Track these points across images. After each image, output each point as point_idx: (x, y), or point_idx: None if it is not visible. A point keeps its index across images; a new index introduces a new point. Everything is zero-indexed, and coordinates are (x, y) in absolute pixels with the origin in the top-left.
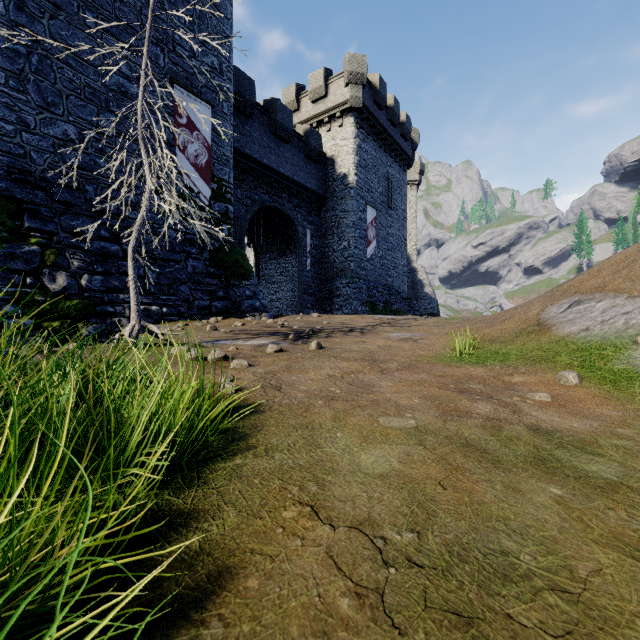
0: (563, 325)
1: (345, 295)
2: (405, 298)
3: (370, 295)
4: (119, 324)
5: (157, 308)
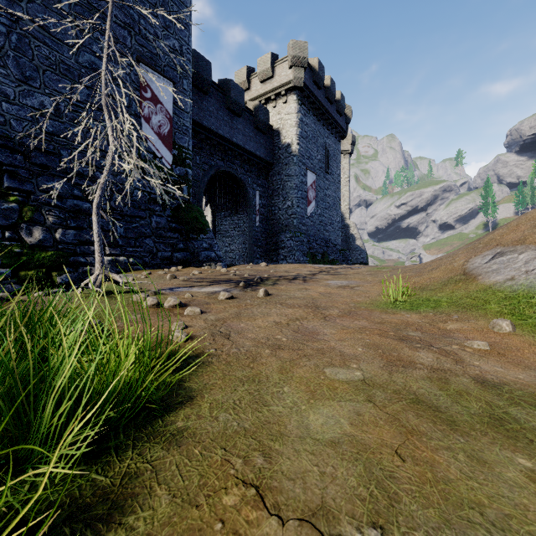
0: (488, 274)
1: (289, 247)
2: (340, 250)
3: (310, 247)
4: (90, 273)
5: (124, 258)
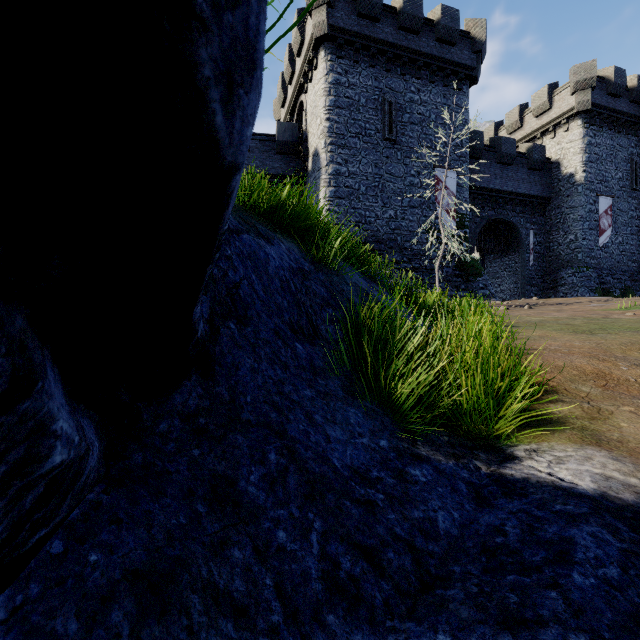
0: None
1: (570, 284)
2: None
3: (602, 282)
4: None
5: None
